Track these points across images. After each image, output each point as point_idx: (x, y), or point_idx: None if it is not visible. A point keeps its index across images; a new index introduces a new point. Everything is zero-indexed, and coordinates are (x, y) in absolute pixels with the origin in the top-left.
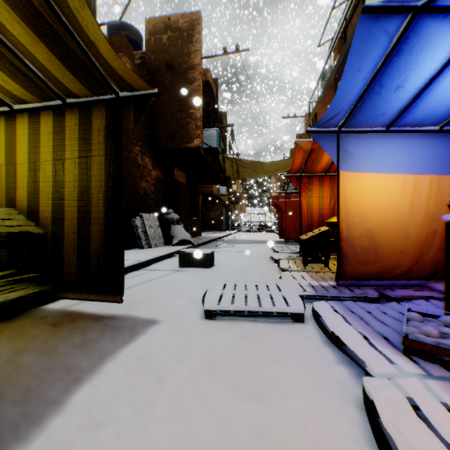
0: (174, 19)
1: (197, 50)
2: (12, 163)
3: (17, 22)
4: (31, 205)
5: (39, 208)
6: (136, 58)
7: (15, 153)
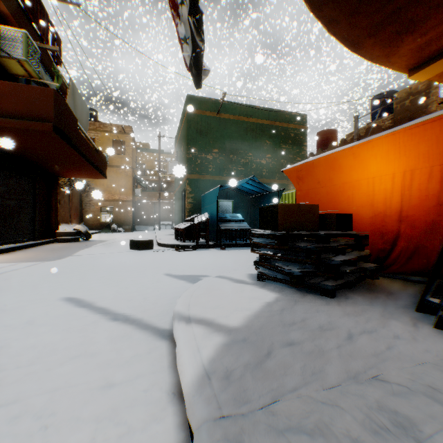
0: (413, 87)
1: (431, 101)
2: None
3: None
4: None
5: None
6: (387, 120)
7: None
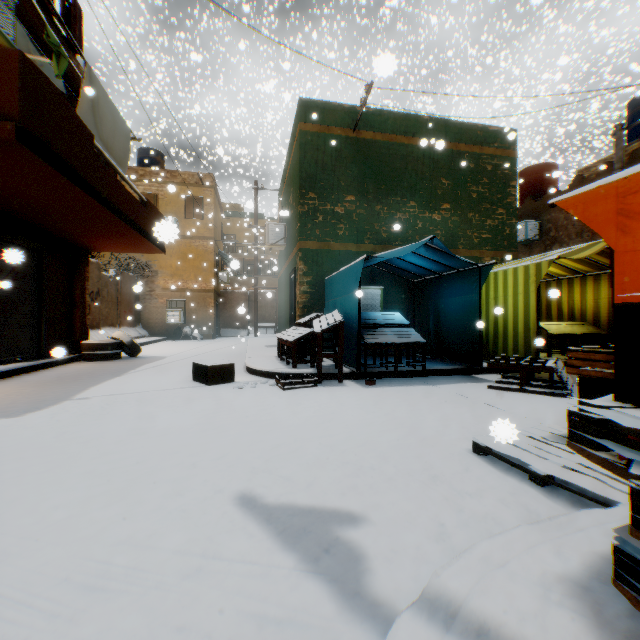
0: None
1: None
2: (581, 299)
3: (602, 259)
4: (593, 319)
5: (597, 321)
6: None
7: (583, 295)
